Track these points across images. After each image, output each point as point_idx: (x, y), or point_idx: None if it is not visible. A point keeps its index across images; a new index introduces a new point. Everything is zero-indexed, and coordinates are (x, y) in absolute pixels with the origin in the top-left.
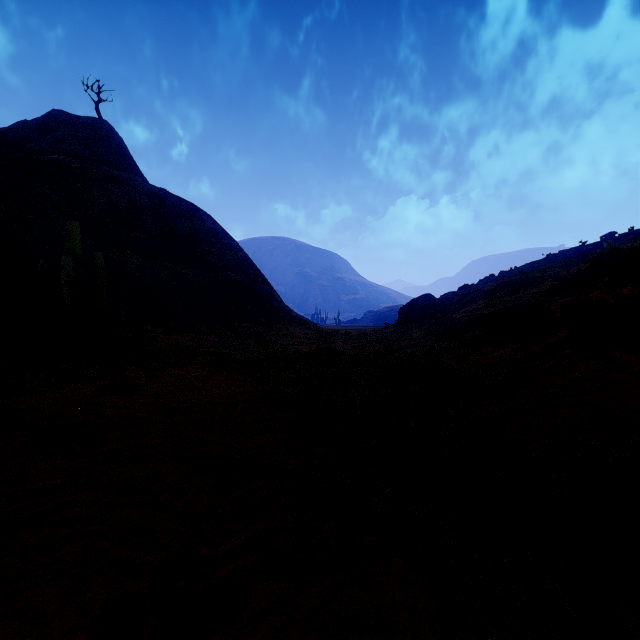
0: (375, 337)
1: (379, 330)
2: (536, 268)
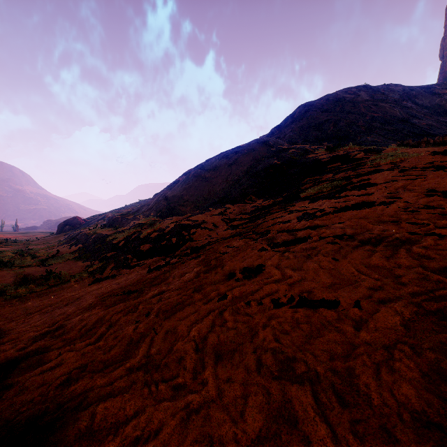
0: (35, 242)
1: (41, 238)
2: (132, 207)
